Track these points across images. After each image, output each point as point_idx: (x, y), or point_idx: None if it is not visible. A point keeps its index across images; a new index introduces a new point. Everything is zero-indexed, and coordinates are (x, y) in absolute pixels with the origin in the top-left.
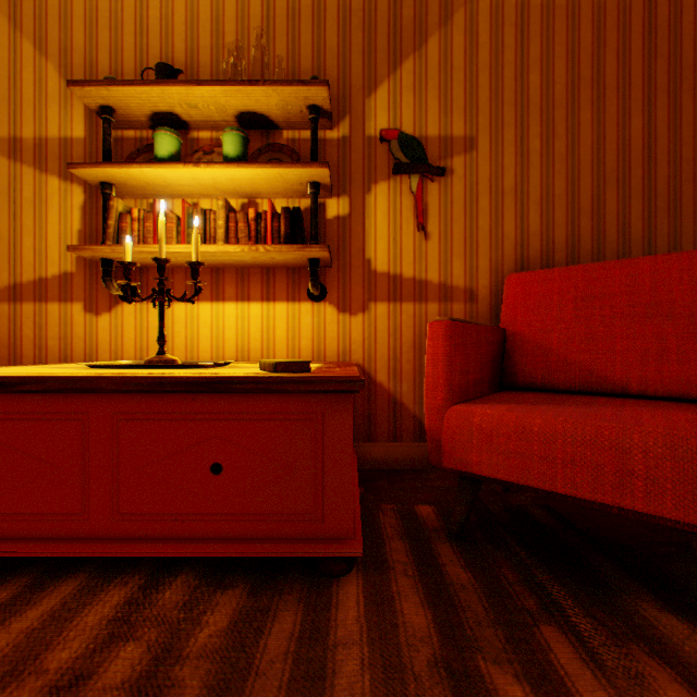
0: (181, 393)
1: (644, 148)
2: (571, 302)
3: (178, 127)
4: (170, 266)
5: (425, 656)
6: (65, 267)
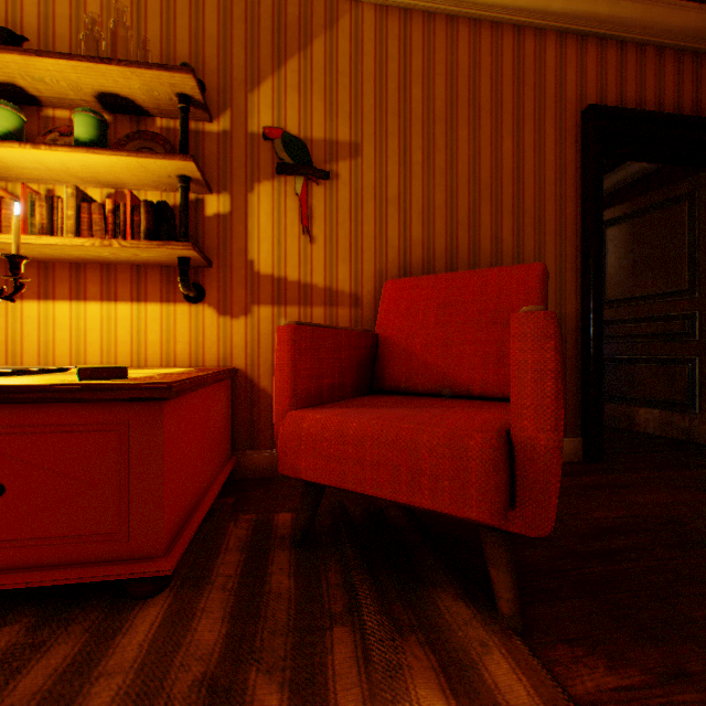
0: None
1: (514, 168)
2: (434, 308)
3: (27, 102)
4: None
5: (194, 675)
6: None
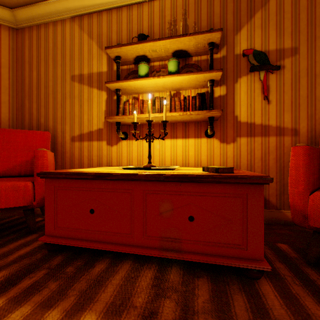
0: (173, 182)
1: None
2: None
3: (145, 62)
4: (141, 124)
5: None
6: (99, 126)
